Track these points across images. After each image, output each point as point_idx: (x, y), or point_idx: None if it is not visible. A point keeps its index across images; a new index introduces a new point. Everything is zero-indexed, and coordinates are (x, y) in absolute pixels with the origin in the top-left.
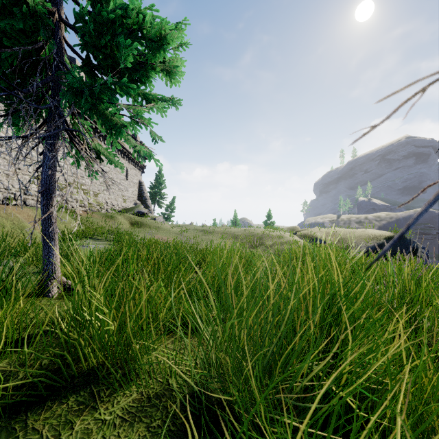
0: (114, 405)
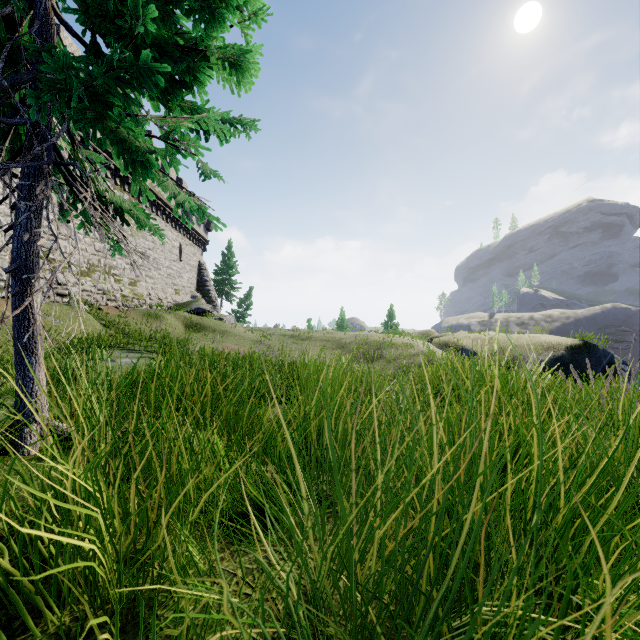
0: None
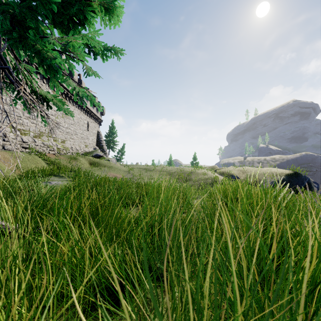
0: None
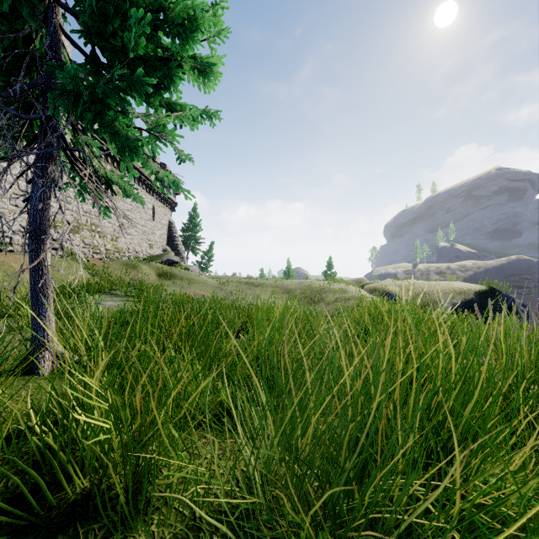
0: None
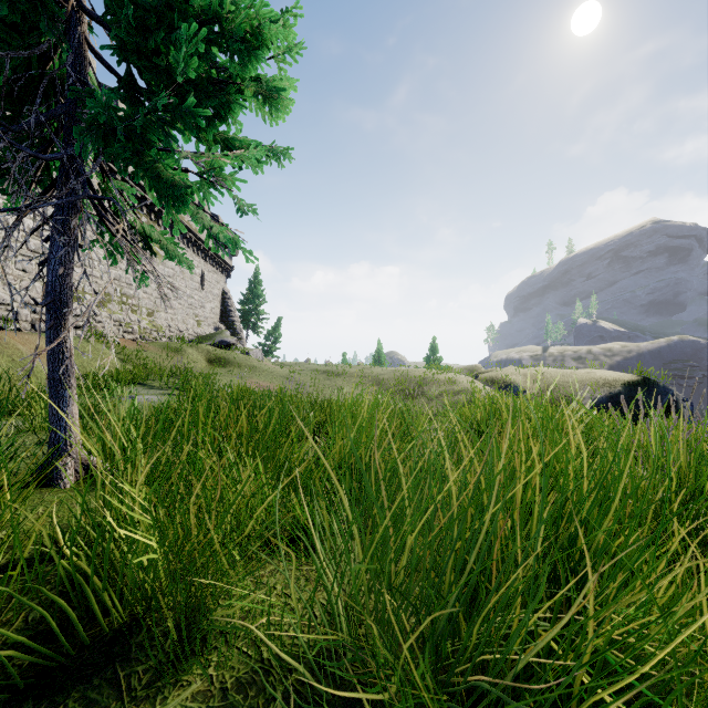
0: (156, 706)
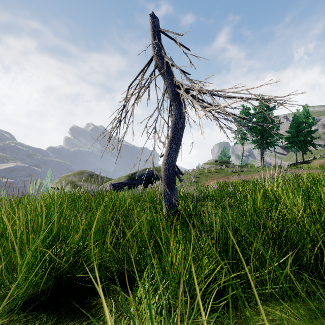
0: None
